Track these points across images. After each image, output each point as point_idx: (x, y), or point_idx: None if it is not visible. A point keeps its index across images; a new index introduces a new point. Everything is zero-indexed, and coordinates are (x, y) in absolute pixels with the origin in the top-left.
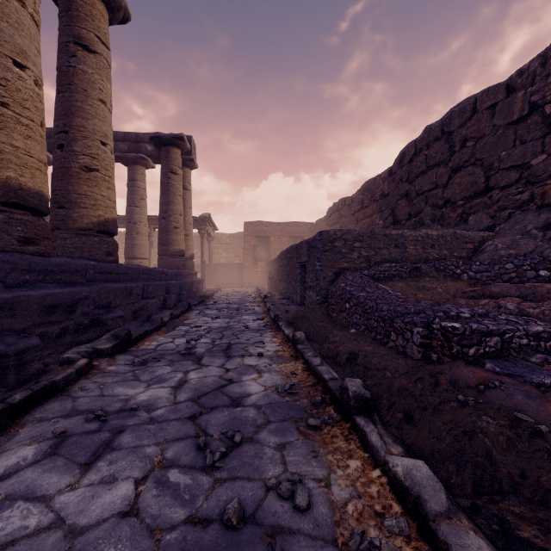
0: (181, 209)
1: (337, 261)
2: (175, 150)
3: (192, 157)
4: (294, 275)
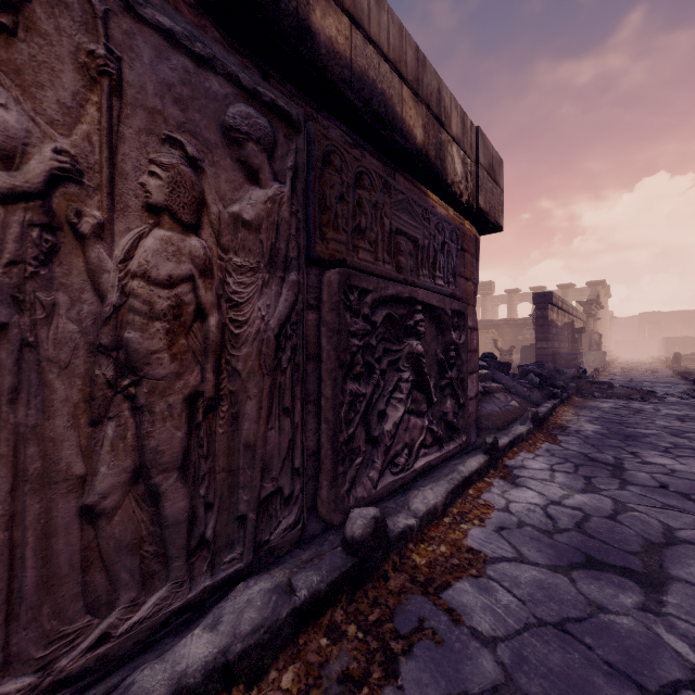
0: (607, 321)
1: (672, 344)
2: (604, 298)
3: (610, 295)
4: (664, 348)
